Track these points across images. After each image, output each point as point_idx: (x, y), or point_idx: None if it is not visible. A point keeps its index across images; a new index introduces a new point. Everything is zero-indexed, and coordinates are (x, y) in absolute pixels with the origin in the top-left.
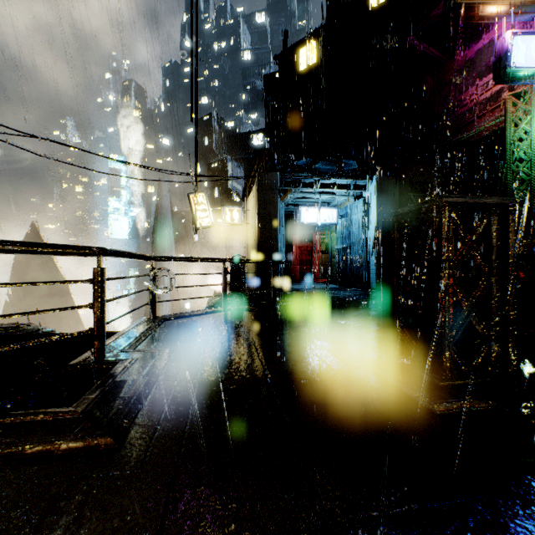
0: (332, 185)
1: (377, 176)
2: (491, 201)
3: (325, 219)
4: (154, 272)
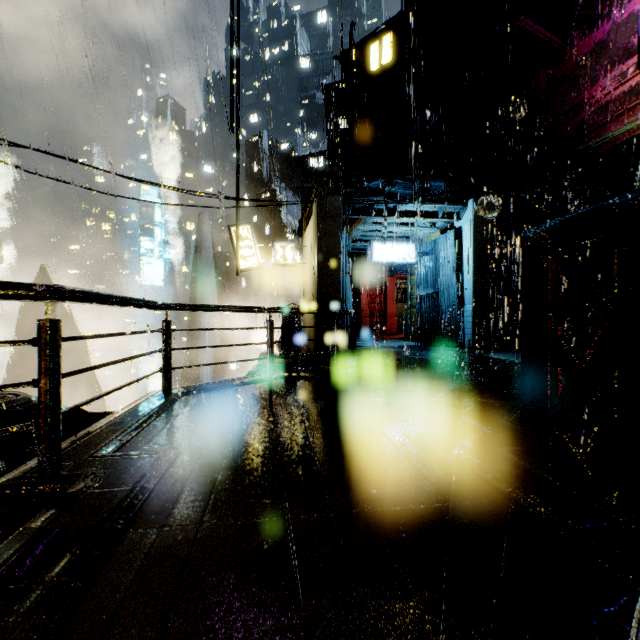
0: (414, 213)
1: (474, 200)
2: None
3: (404, 257)
4: (168, 327)
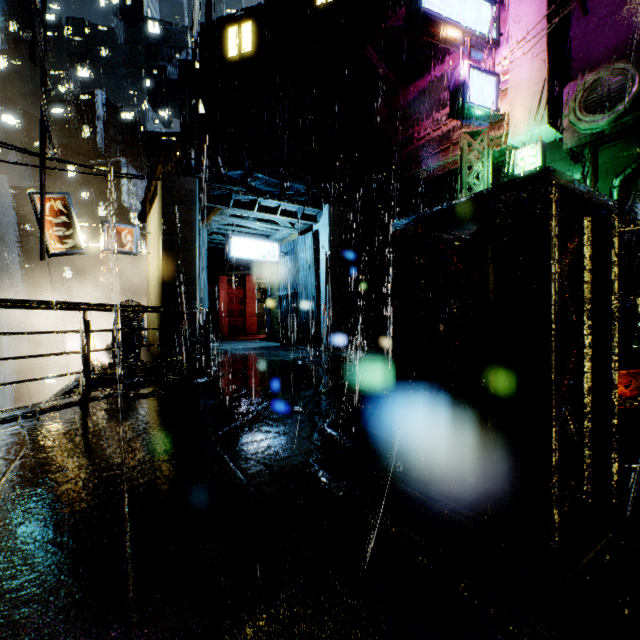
0: (274, 210)
1: (330, 206)
2: (598, 200)
3: (264, 255)
4: None
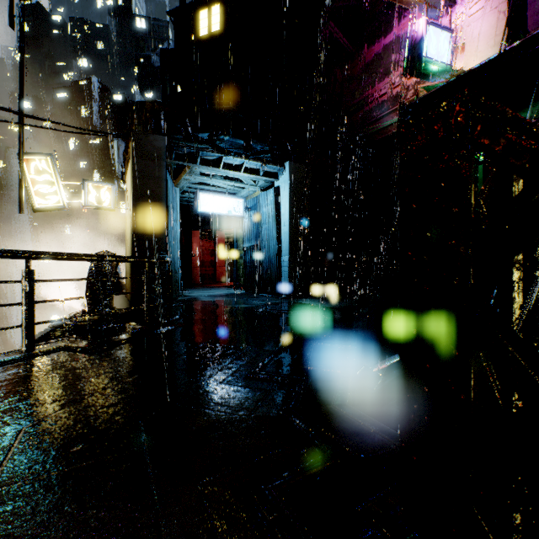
0: (238, 168)
1: (290, 163)
2: None
3: (230, 210)
4: None
